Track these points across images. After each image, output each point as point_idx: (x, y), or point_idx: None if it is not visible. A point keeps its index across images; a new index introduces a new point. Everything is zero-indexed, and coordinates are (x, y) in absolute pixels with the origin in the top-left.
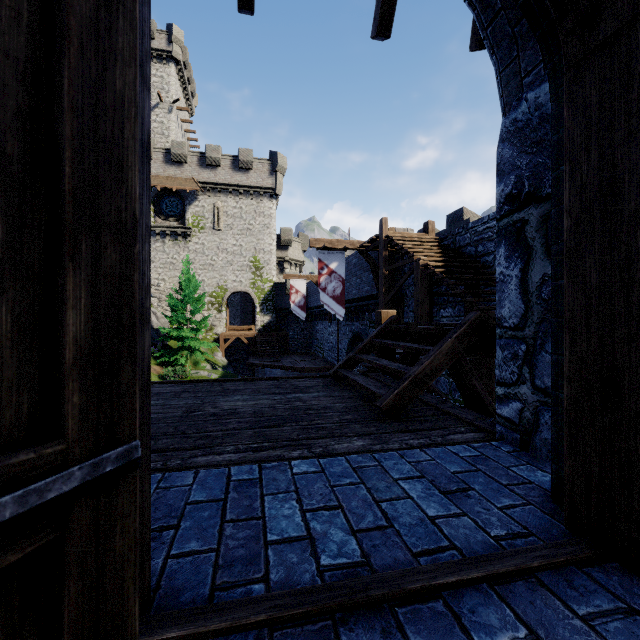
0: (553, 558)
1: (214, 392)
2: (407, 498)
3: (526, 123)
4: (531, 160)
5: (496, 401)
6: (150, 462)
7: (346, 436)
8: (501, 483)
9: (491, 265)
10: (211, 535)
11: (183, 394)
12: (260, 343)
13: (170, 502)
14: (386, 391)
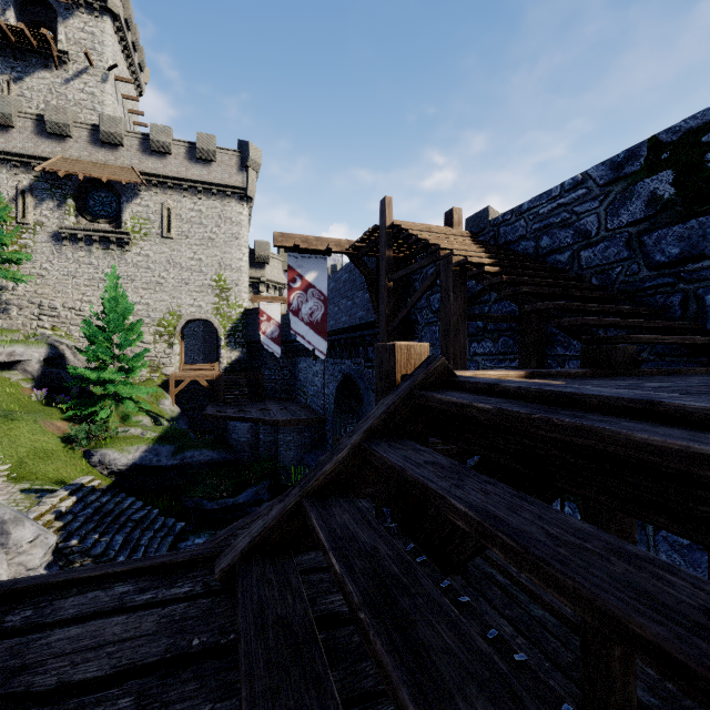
0: None
1: None
2: None
3: None
4: None
5: None
6: None
7: None
8: None
9: (567, 268)
10: None
11: None
12: (224, 386)
13: None
14: None
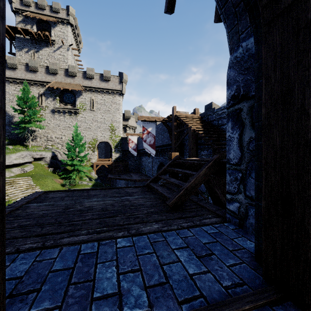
0: (257, 302)
1: (83, 196)
2: (178, 262)
3: (241, 58)
4: (244, 77)
5: (227, 202)
6: (5, 263)
7: (149, 222)
8: (229, 249)
9: (225, 130)
10: (59, 295)
11: (65, 198)
12: (114, 167)
13: (39, 271)
14: (172, 195)
